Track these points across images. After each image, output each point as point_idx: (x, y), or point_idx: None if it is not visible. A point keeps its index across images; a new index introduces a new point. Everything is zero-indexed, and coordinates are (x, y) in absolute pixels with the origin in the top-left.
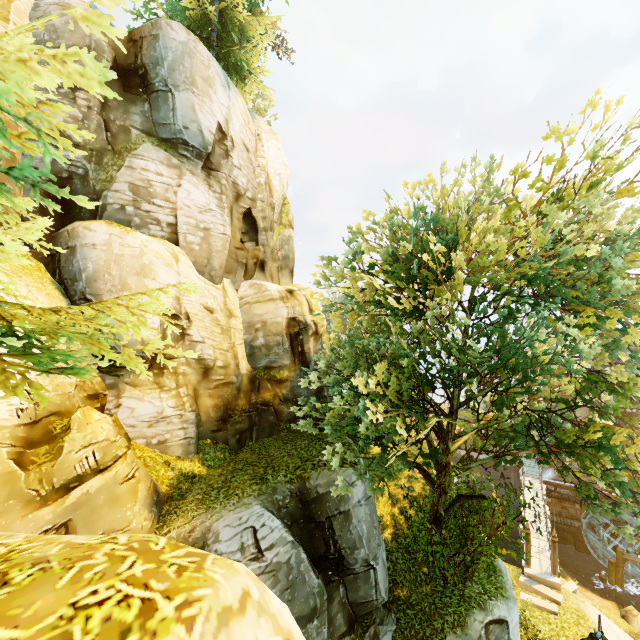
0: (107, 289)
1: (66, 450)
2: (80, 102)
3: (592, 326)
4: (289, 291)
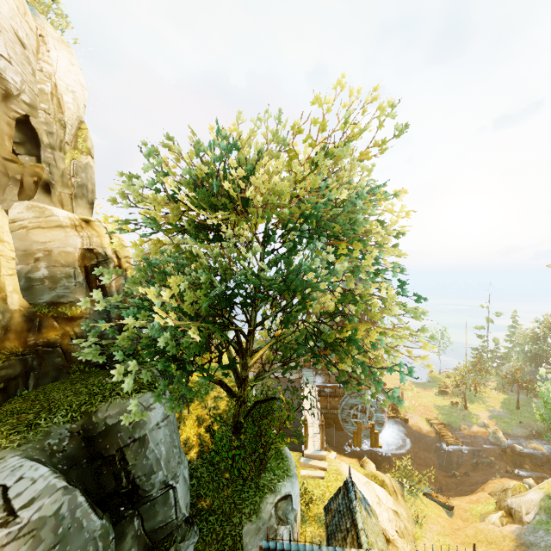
0: None
1: None
2: None
3: (345, 255)
4: (85, 220)
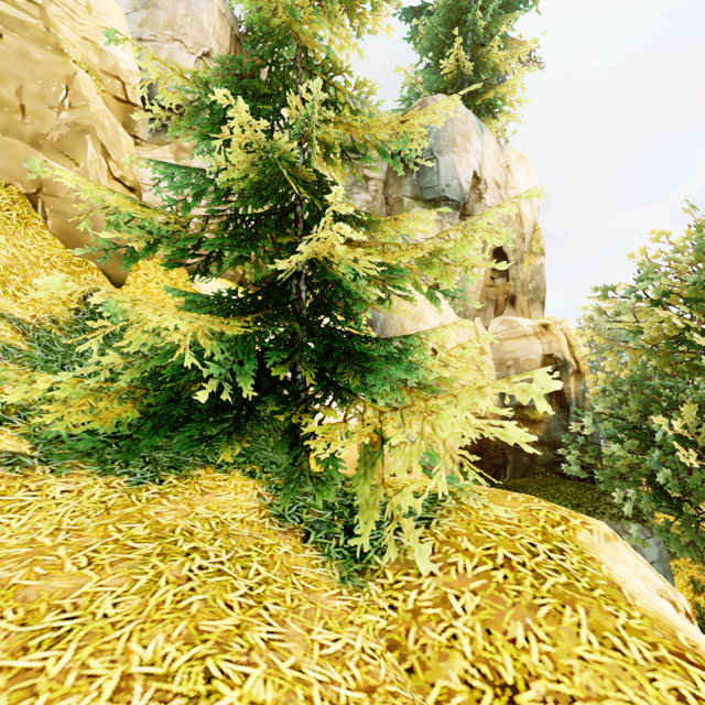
0: (393, 334)
1: (385, 453)
2: (371, 189)
3: None
4: (543, 326)
